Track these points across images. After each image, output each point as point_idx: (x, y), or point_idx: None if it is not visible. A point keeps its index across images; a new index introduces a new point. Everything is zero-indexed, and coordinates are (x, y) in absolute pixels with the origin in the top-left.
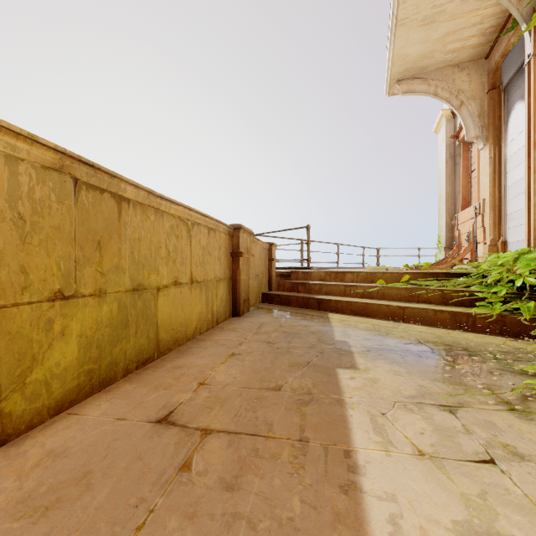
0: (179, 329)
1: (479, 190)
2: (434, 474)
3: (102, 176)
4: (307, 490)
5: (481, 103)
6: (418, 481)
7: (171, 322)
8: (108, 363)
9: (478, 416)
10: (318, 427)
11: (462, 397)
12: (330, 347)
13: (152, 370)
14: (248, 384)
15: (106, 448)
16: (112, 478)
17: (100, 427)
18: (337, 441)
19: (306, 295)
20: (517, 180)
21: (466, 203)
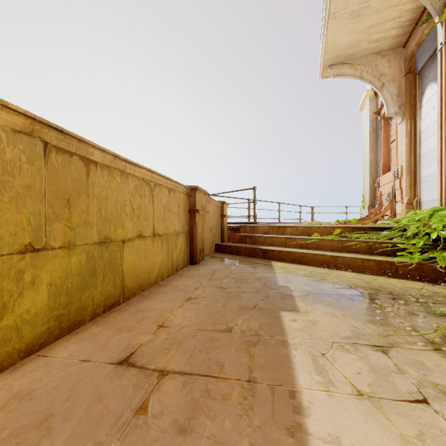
0: (143, 276)
1: (397, 158)
2: (373, 414)
3: (71, 140)
4: (256, 432)
5: (400, 85)
6: (359, 423)
7: (135, 270)
8: (77, 308)
9: (408, 356)
10: (265, 368)
11: (392, 337)
12: (274, 291)
13: (117, 313)
14: (202, 326)
15: (69, 390)
16: (72, 422)
17: (66, 369)
18: (283, 382)
19: (253, 246)
20: (430, 149)
21: (386, 168)
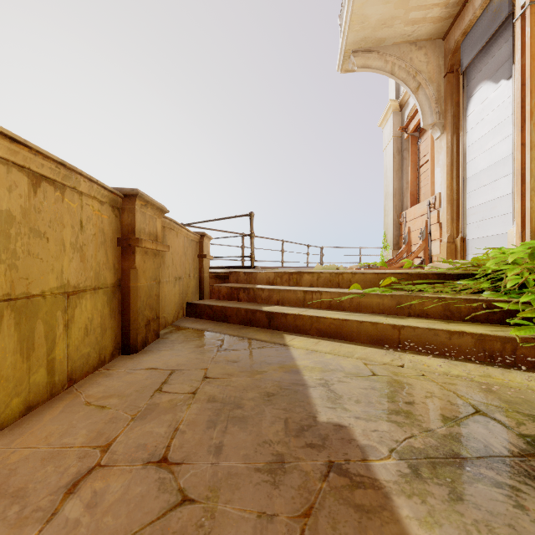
0: None
1: (432, 184)
2: None
3: None
4: None
5: (439, 87)
6: None
7: None
8: None
9: None
10: None
11: None
12: (320, 463)
13: None
14: None
15: None
16: None
17: None
18: None
19: (251, 305)
20: (481, 170)
21: (414, 199)
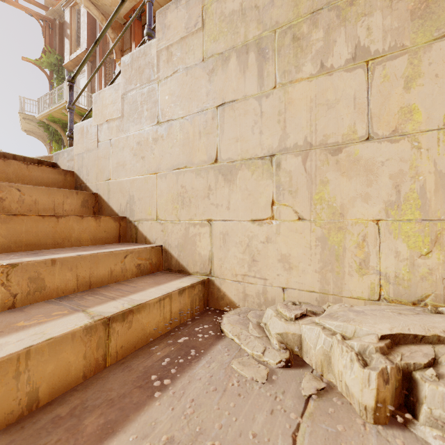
0: None
1: None
2: None
3: None
4: None
5: None
6: None
7: None
8: None
9: None
10: None
11: None
12: None
13: None
14: None
15: None
16: None
17: None
18: None
19: None
20: None
21: None
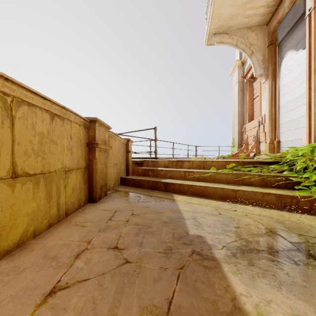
0: None
1: (260, 109)
2: None
3: None
4: None
5: (264, 53)
6: None
7: None
8: None
9: None
10: None
11: None
12: (189, 250)
13: None
14: None
15: None
16: None
17: None
18: None
19: (155, 179)
20: (288, 101)
21: (250, 118)
